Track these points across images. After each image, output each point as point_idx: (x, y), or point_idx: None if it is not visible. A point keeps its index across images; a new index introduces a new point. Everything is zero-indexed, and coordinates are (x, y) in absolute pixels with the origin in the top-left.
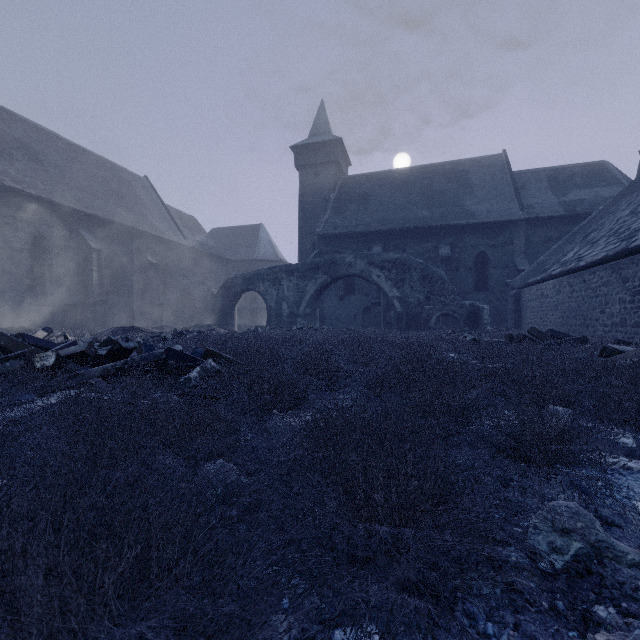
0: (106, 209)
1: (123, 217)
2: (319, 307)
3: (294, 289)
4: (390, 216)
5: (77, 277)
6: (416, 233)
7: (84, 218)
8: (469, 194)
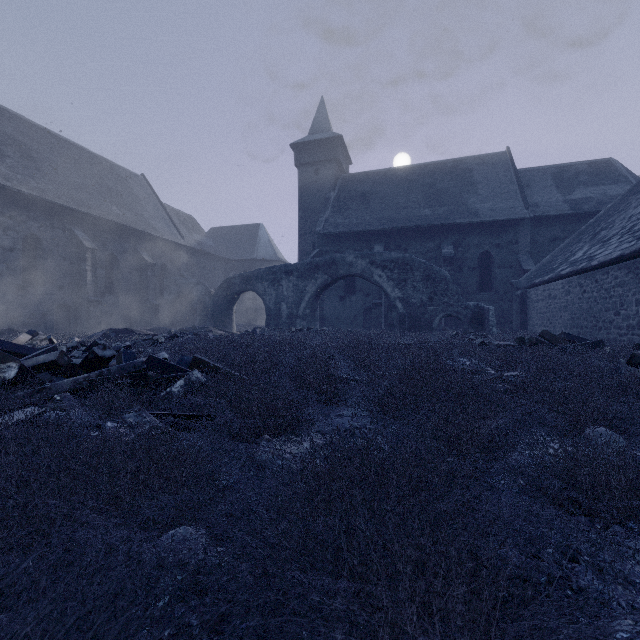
0: (101, 207)
1: (119, 216)
2: (319, 308)
3: (293, 289)
4: (392, 215)
5: (71, 277)
6: (418, 232)
7: (78, 217)
8: (472, 192)
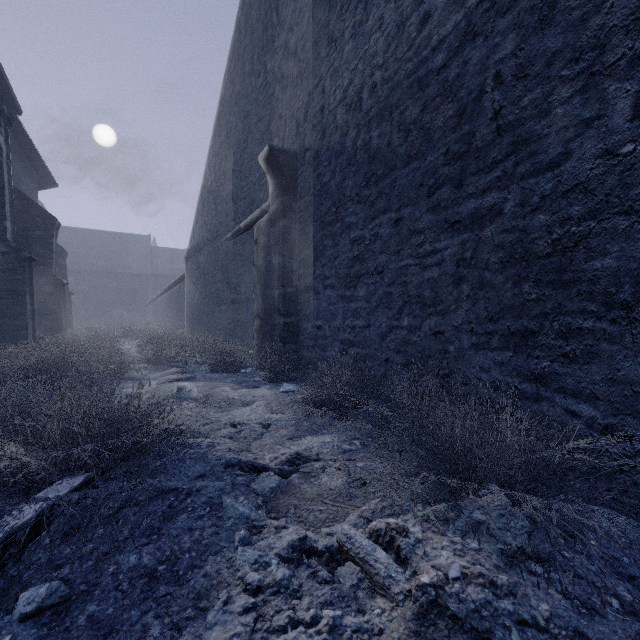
0: None
1: None
2: None
3: None
4: (80, 261)
5: None
6: (97, 273)
7: None
8: (129, 256)
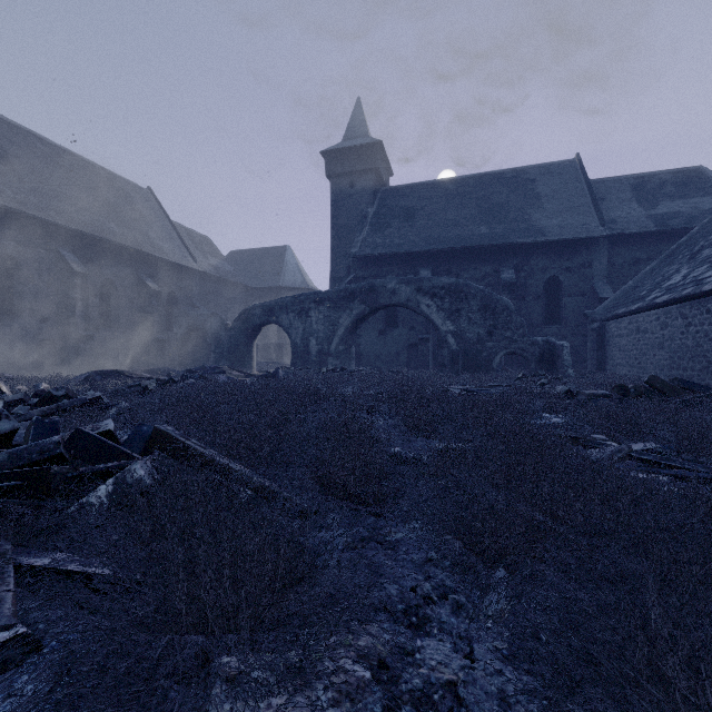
0: (95, 224)
1: (117, 234)
2: (355, 343)
3: (324, 322)
4: (441, 234)
5: (57, 307)
6: (473, 254)
7: (66, 234)
8: (536, 207)
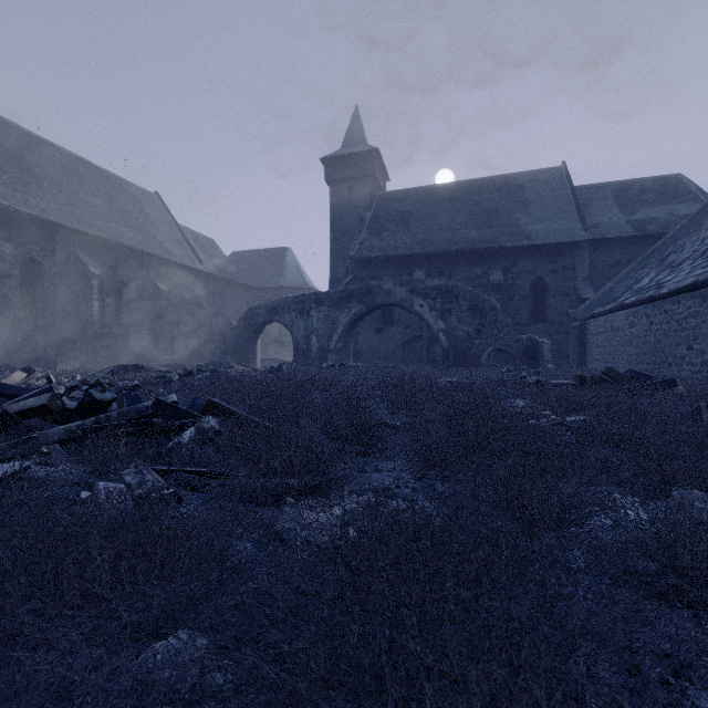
0: (109, 229)
1: (129, 238)
2: (353, 341)
3: (324, 320)
4: (434, 237)
5: (75, 307)
6: (464, 256)
7: (83, 239)
8: (524, 212)
